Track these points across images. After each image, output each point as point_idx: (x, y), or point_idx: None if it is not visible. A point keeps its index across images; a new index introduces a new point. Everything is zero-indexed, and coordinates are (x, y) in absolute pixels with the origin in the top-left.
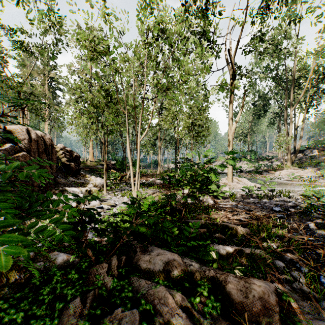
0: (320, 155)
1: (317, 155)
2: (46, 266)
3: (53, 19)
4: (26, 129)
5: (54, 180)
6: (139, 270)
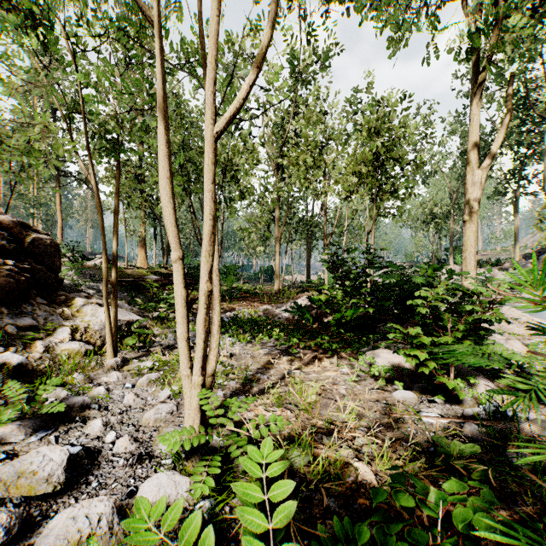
0: None
1: None
2: None
3: None
4: None
5: None
6: None
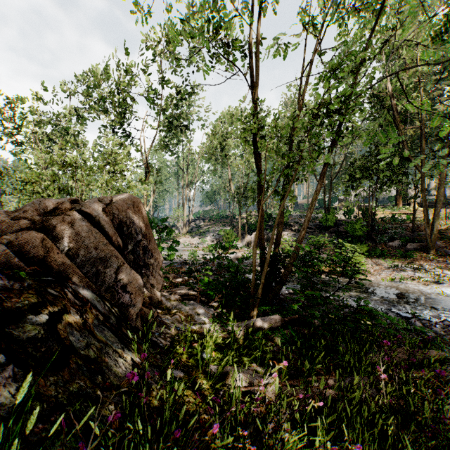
0: (204, 225)
1: (203, 225)
2: None
3: None
4: None
5: None
6: None
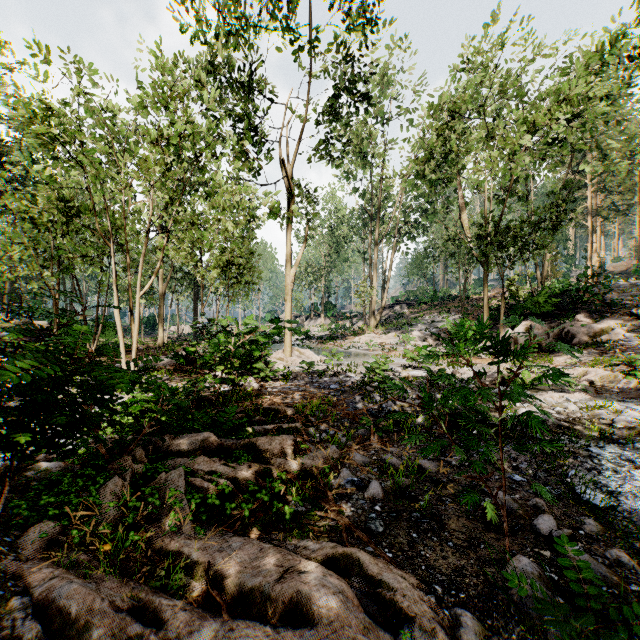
0: (409, 313)
1: (407, 312)
2: (40, 476)
3: None
4: None
5: None
6: (171, 455)
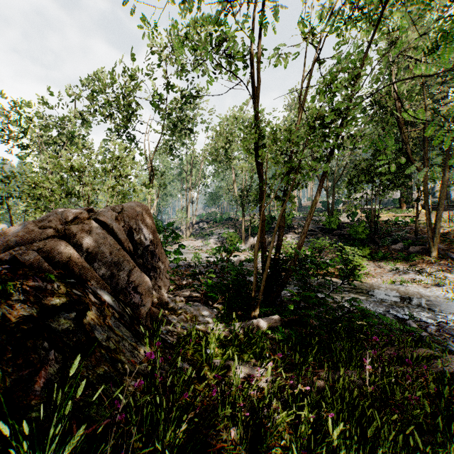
0: (208, 228)
1: (206, 227)
2: None
3: None
4: None
5: None
6: None
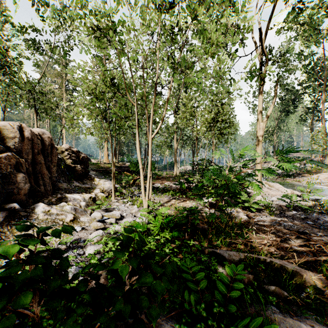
0: None
1: None
2: None
3: (64, 15)
4: (19, 125)
5: (54, 185)
6: None
